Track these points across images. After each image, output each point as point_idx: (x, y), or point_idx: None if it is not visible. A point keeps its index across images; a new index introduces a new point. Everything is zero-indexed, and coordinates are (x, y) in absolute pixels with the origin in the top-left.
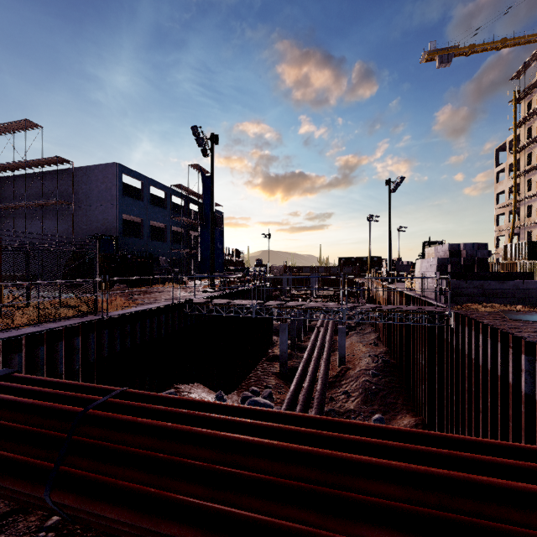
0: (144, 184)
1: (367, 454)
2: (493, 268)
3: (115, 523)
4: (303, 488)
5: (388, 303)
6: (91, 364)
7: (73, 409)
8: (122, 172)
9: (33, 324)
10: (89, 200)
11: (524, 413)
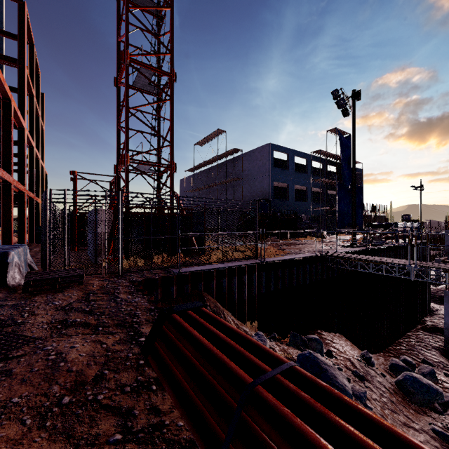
0: (289, 155)
1: None
2: None
3: None
4: None
5: None
6: (253, 297)
7: (241, 374)
8: (273, 149)
9: (220, 261)
10: (251, 175)
11: None
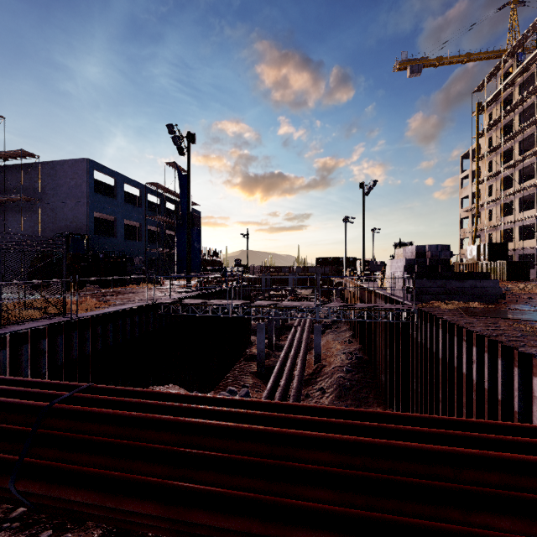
0: (118, 181)
1: (310, 430)
2: (458, 268)
3: (80, 507)
4: (252, 461)
5: (362, 302)
6: (58, 367)
7: (38, 403)
8: (94, 168)
9: None
10: (57, 197)
11: (476, 400)
